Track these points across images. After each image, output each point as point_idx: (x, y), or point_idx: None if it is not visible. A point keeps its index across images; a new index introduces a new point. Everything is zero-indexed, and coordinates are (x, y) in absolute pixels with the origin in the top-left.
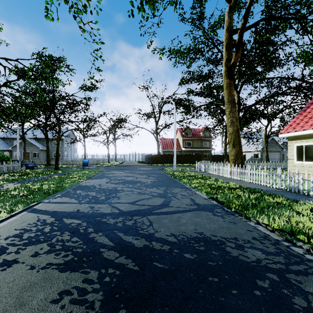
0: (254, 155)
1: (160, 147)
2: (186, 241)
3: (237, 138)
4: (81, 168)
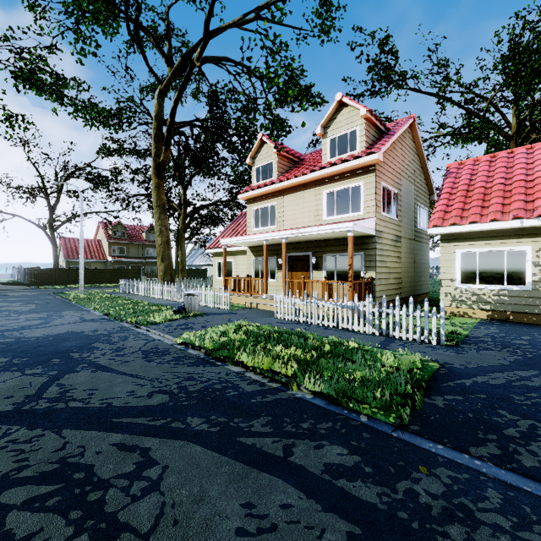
0: None
1: (62, 255)
2: (54, 335)
3: (166, 251)
4: None
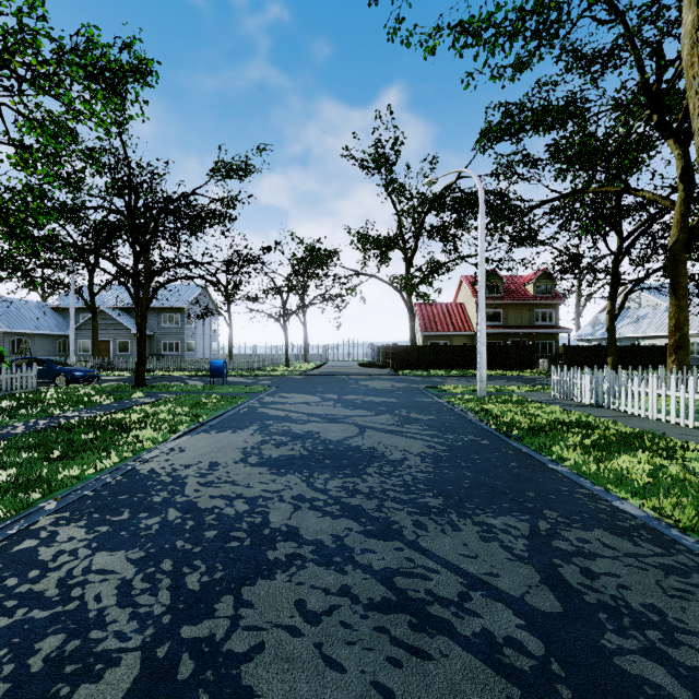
0: (693, 347)
1: (416, 327)
2: None
3: None
4: (212, 381)
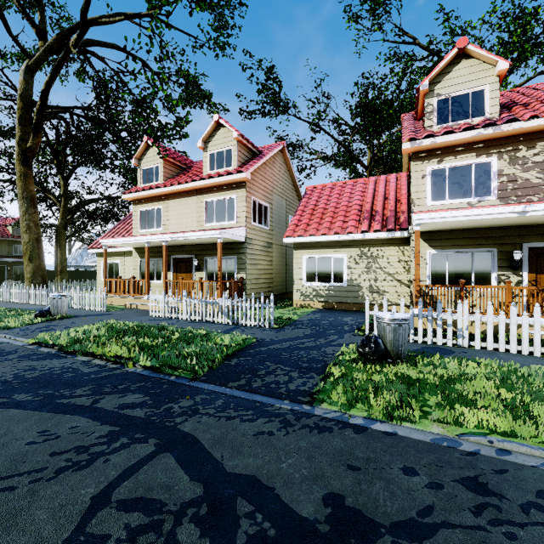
0: None
1: None
2: None
3: (36, 250)
4: None
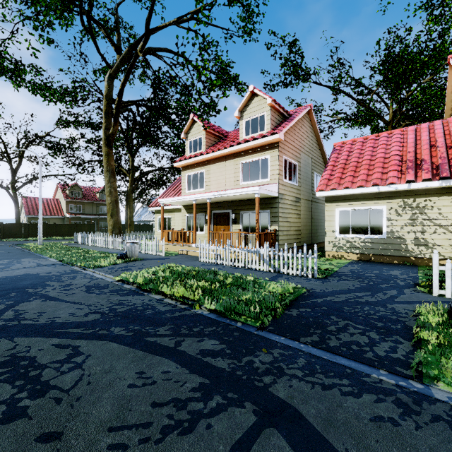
0: None
1: (23, 212)
2: (13, 276)
3: (115, 209)
4: None
